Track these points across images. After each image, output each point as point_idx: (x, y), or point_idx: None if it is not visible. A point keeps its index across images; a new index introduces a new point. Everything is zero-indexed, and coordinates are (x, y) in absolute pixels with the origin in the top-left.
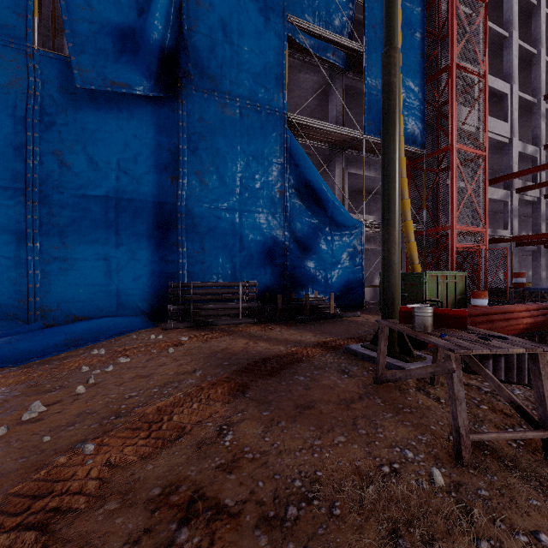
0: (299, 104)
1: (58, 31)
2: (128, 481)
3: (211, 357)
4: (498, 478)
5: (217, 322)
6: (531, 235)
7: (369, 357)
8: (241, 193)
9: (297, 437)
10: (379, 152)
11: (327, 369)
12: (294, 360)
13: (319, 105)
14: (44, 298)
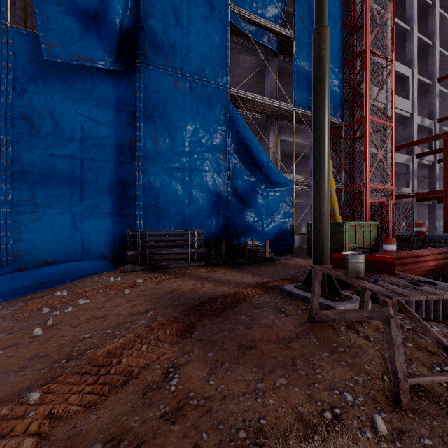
0: (239, 81)
1: (30, 12)
2: (69, 436)
3: (162, 298)
4: (438, 423)
5: (170, 265)
6: (429, 192)
7: (302, 297)
8: (191, 155)
9: (240, 379)
10: (306, 123)
11: (266, 308)
12: (236, 301)
13: (256, 83)
14: (16, 245)
